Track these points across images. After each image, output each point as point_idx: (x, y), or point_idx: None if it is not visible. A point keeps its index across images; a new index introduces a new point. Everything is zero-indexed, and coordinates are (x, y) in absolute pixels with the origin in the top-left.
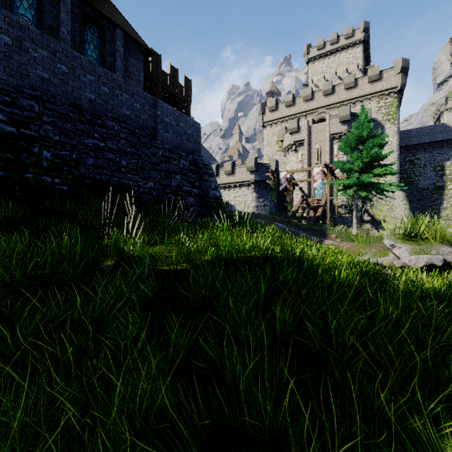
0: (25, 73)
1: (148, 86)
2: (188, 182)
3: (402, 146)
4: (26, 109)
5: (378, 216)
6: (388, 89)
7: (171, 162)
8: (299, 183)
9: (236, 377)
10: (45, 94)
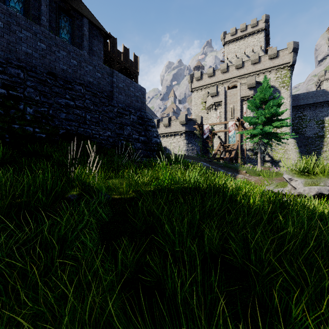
0: (13, 48)
1: (107, 61)
2: (137, 132)
3: (293, 106)
4: (14, 76)
5: (275, 157)
6: (283, 64)
7: (124, 116)
8: (218, 133)
9: (175, 289)
10: (28, 65)
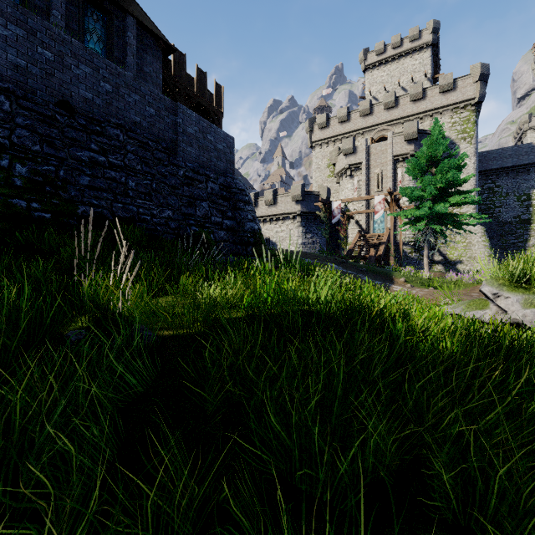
0: None
1: (170, 93)
2: (219, 211)
3: (480, 171)
4: None
5: (451, 255)
6: (463, 101)
7: (196, 184)
8: (355, 216)
9: None
10: (20, 88)
